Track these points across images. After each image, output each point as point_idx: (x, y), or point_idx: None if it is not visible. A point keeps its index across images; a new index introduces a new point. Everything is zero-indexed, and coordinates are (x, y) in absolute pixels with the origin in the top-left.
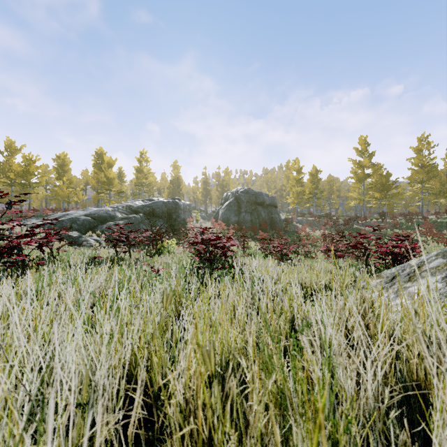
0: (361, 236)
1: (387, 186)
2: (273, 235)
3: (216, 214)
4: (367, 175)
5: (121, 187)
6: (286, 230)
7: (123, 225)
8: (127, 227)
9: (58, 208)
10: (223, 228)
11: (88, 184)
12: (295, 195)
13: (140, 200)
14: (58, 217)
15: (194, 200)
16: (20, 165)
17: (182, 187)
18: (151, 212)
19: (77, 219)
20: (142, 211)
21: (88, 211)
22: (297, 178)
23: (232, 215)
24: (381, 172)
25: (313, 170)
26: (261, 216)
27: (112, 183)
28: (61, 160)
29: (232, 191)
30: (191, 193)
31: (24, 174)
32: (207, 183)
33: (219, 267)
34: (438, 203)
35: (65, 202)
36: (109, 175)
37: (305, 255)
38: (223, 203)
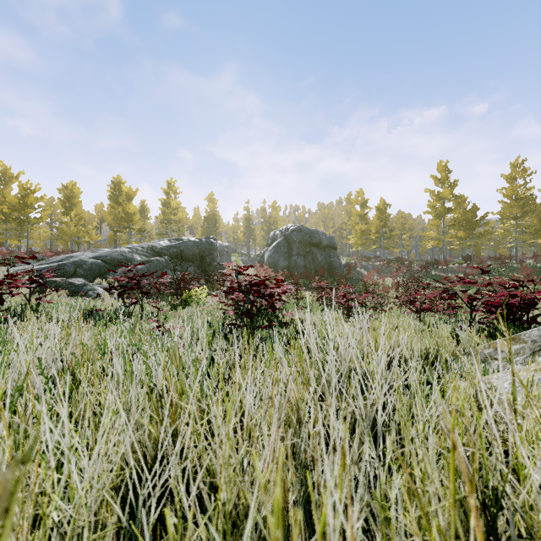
0: (465, 280)
1: (474, 222)
2: (333, 282)
3: (261, 257)
4: (448, 210)
5: (143, 224)
6: (347, 278)
7: (133, 267)
8: (147, 273)
9: (65, 250)
10: (269, 275)
11: (103, 221)
12: (358, 235)
13: (165, 239)
14: (59, 260)
15: (234, 242)
16: (17, 197)
17: (219, 225)
18: (178, 254)
19: (83, 263)
20: (167, 253)
21: (98, 253)
22: (361, 213)
23: (280, 259)
24: (465, 206)
25: (381, 203)
26: (317, 259)
27: (132, 219)
28: (69, 191)
29: (281, 229)
30: (231, 232)
31: (21, 207)
32: (250, 220)
33: (264, 325)
34: (535, 244)
35: (75, 244)
36: (128, 210)
37: (375, 309)
38: (269, 244)
